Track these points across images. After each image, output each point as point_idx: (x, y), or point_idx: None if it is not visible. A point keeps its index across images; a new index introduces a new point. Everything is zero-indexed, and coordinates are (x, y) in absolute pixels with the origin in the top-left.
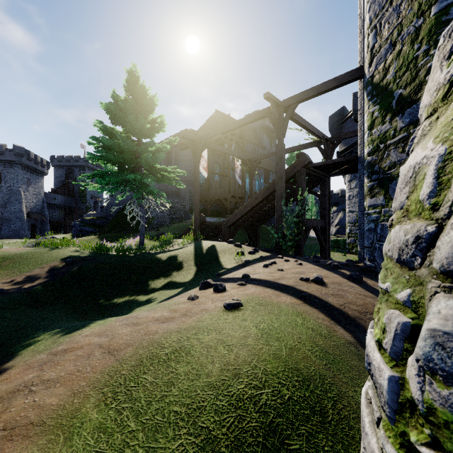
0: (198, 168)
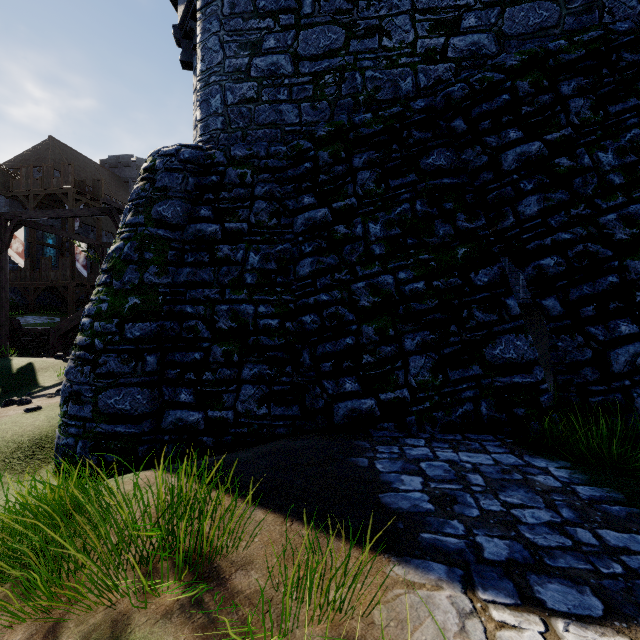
0: (7, 254)
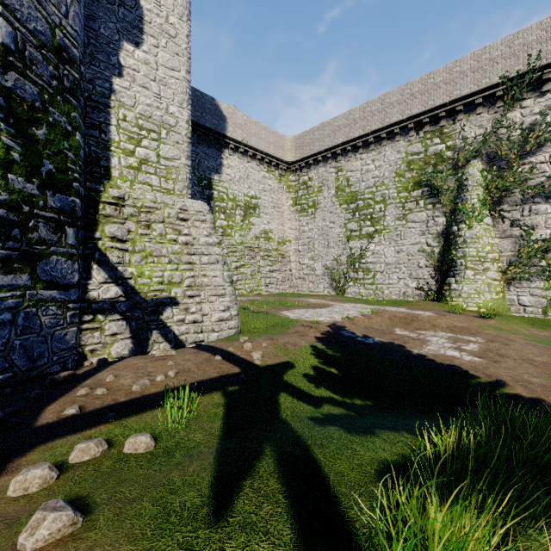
0: None
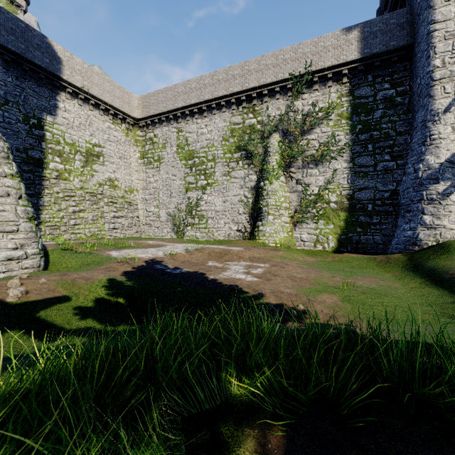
0: None
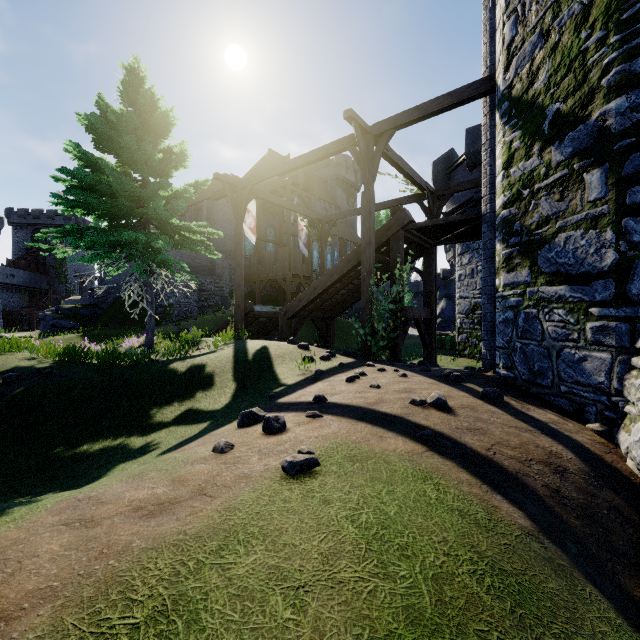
0: (241, 227)
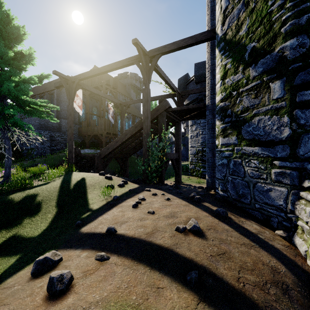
0: (72, 105)
